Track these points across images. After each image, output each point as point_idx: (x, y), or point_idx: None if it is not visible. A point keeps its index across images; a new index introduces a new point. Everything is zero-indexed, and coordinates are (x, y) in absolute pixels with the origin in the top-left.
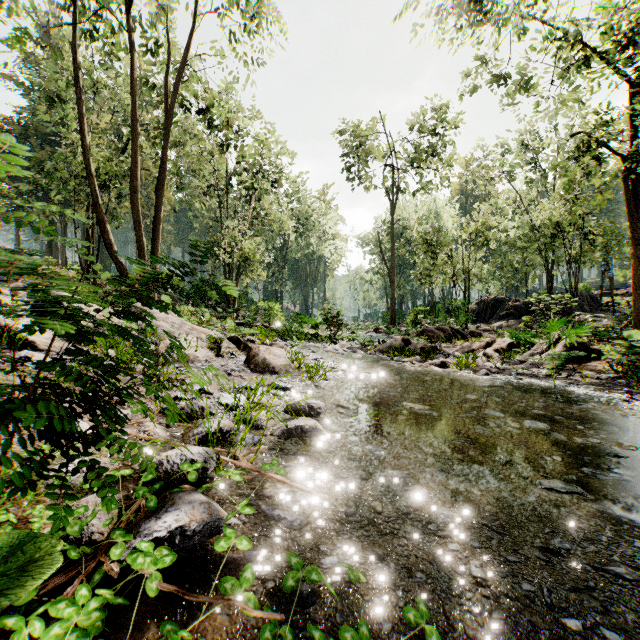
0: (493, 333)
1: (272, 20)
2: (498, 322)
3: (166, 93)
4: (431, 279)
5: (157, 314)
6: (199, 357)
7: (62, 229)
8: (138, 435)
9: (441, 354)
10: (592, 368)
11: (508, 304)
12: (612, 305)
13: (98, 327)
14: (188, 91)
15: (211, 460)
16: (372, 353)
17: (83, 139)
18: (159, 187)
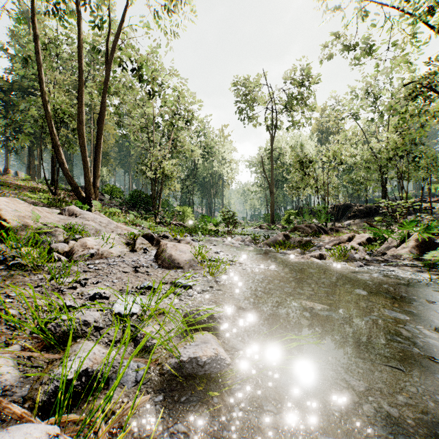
0: (346, 229)
1: None
2: (347, 221)
3: (106, 52)
4: (300, 190)
5: (87, 215)
6: (113, 253)
7: (38, 155)
8: None
9: (316, 247)
10: None
11: (354, 208)
12: (430, 209)
13: (25, 226)
14: (123, 52)
15: None
16: (261, 246)
17: (42, 84)
18: (100, 120)
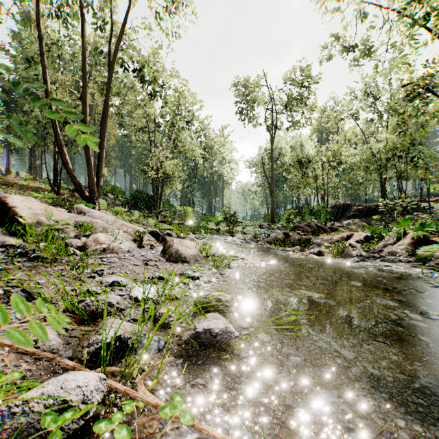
0: (345, 228)
1: (186, 1)
2: (347, 220)
3: (109, 54)
4: (300, 190)
5: (94, 213)
6: (123, 248)
7: (39, 155)
8: (21, 347)
9: (315, 244)
10: (437, 256)
11: (353, 208)
12: (429, 208)
13: (39, 223)
14: (125, 54)
15: (95, 395)
16: (262, 244)
17: (46, 85)
18: (103, 121)
